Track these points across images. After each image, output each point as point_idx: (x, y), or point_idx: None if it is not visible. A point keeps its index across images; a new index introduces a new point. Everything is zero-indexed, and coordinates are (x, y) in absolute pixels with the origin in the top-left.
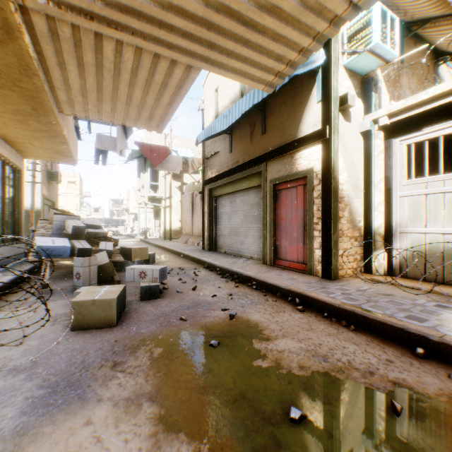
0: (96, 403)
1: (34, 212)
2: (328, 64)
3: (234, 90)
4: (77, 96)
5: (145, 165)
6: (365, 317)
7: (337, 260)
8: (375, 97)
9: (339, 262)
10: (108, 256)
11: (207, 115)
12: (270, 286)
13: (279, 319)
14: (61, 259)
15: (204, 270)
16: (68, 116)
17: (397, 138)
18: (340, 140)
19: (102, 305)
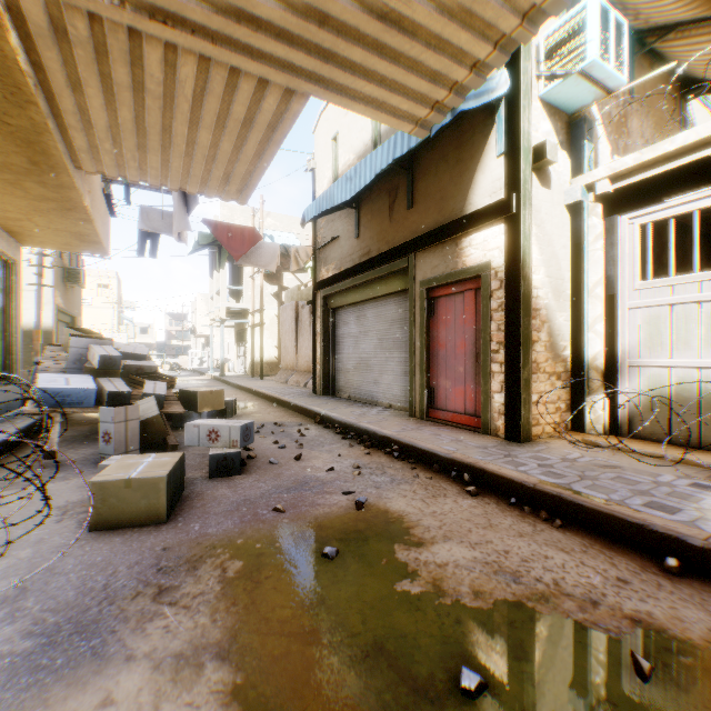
0: (123, 664)
1: (40, 333)
2: (514, 94)
3: (363, 138)
4: (104, 141)
5: (221, 258)
6: (579, 505)
7: (530, 411)
8: (589, 148)
9: (532, 413)
10: (158, 404)
11: (320, 178)
12: (421, 453)
13: (437, 509)
14: (81, 410)
15: (315, 426)
16: (93, 177)
17: (626, 214)
18: (534, 218)
19: (143, 488)
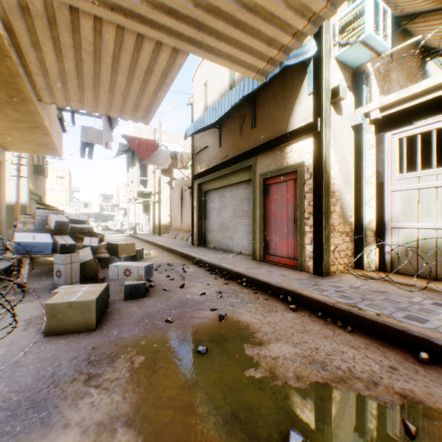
0: (61, 430)
1: (19, 206)
2: (319, 55)
3: (223, 84)
4: (56, 82)
5: (133, 159)
6: (362, 317)
7: (329, 256)
8: (366, 90)
9: (330, 258)
10: (93, 252)
11: (196, 109)
12: (260, 283)
13: (271, 320)
14: (42, 256)
15: (193, 266)
16: (51, 107)
17: (389, 131)
18: (332, 134)
19: (80, 307)
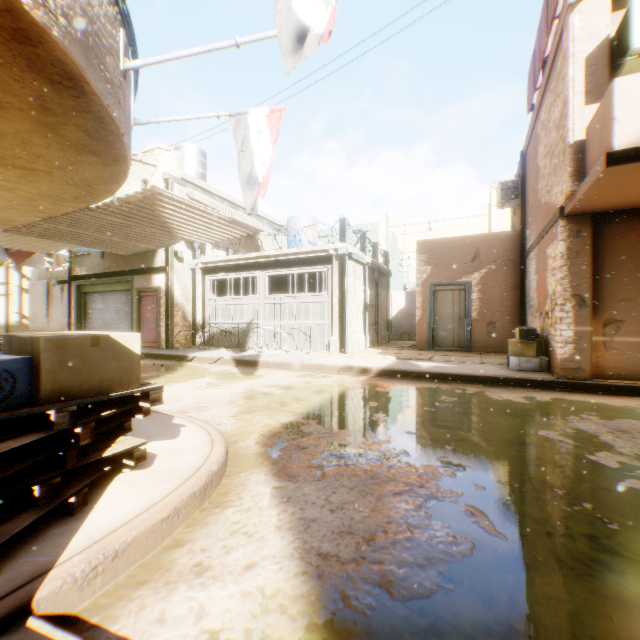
0: None
1: None
2: None
3: None
4: None
5: (2, 260)
6: (167, 355)
7: (174, 339)
8: (198, 250)
9: (175, 340)
10: None
11: None
12: None
13: None
14: None
15: None
16: None
17: (207, 275)
18: (176, 274)
19: None
